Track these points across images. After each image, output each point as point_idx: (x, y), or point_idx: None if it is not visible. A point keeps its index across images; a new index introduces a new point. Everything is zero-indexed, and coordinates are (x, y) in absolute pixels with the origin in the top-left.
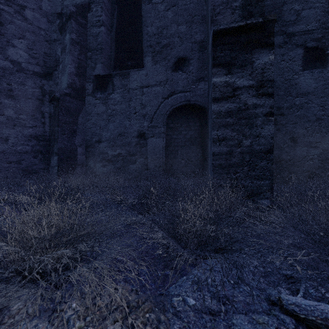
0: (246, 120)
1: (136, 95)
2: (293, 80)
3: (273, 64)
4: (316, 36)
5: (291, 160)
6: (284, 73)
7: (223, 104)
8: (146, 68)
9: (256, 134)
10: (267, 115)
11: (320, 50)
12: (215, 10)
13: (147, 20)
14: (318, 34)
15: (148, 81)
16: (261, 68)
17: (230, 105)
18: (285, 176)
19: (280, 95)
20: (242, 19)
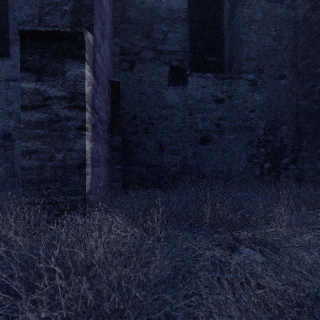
0: (58, 132)
1: (0, 89)
2: (161, 93)
3: (85, 77)
4: (179, 57)
5: (159, 165)
6: (154, 86)
7: (34, 113)
8: (13, 59)
9: (68, 148)
10: (80, 129)
11: (181, 70)
12: (44, 8)
13: (15, 4)
14: (180, 56)
15: (16, 74)
16: (73, 80)
17: (41, 115)
18: (154, 181)
19: (151, 106)
20: (72, 25)
